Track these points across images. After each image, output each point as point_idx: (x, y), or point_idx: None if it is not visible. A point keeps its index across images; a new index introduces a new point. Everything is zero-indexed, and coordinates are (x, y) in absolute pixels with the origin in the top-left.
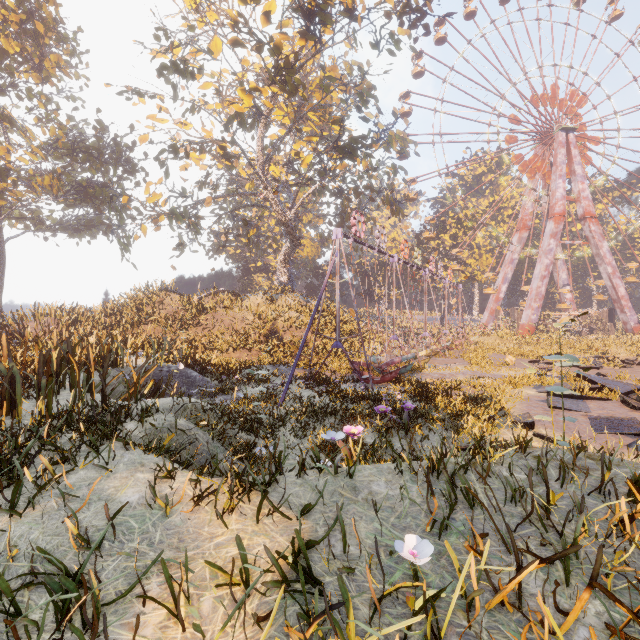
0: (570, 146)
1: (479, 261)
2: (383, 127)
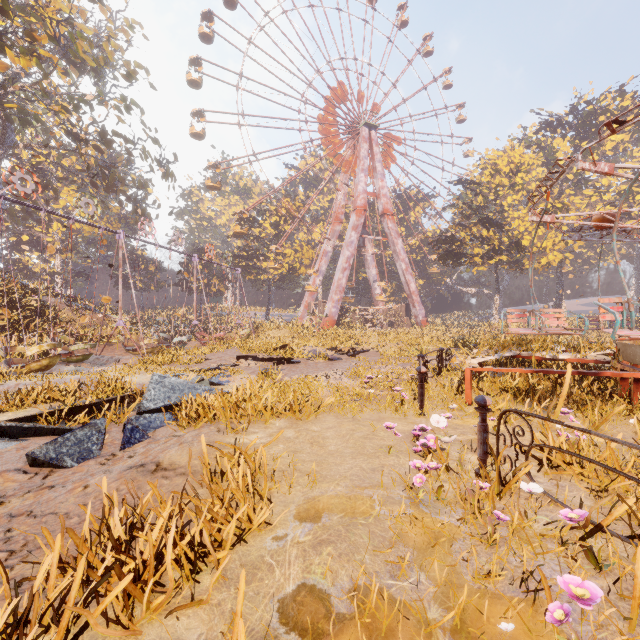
0: (372, 143)
1: (300, 253)
2: (91, 33)
